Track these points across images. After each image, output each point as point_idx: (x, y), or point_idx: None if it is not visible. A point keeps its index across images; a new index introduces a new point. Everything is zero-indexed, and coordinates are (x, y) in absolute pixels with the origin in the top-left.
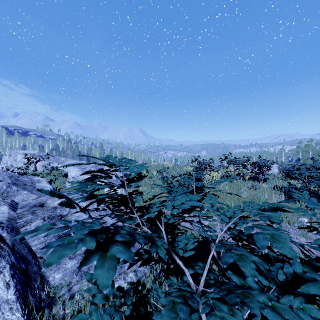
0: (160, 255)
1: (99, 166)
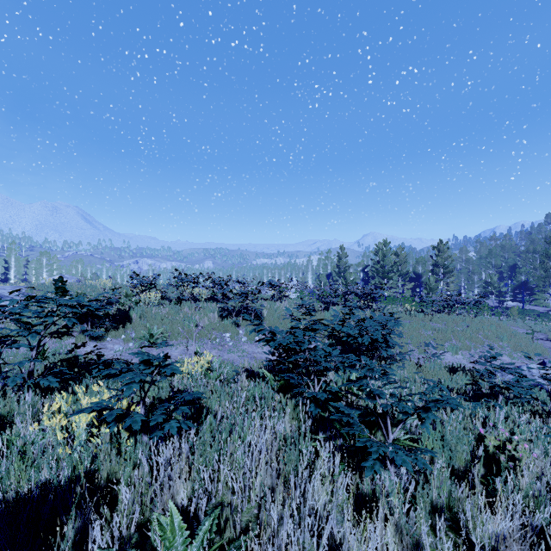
0: None
1: None
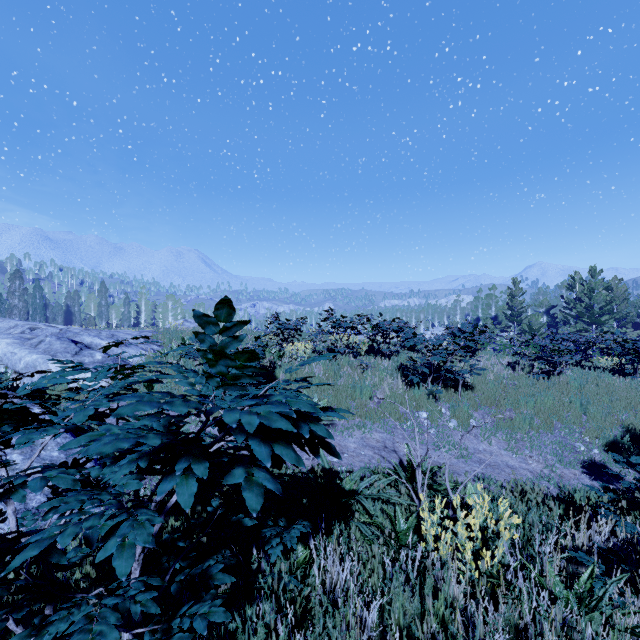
0: None
1: (68, 333)
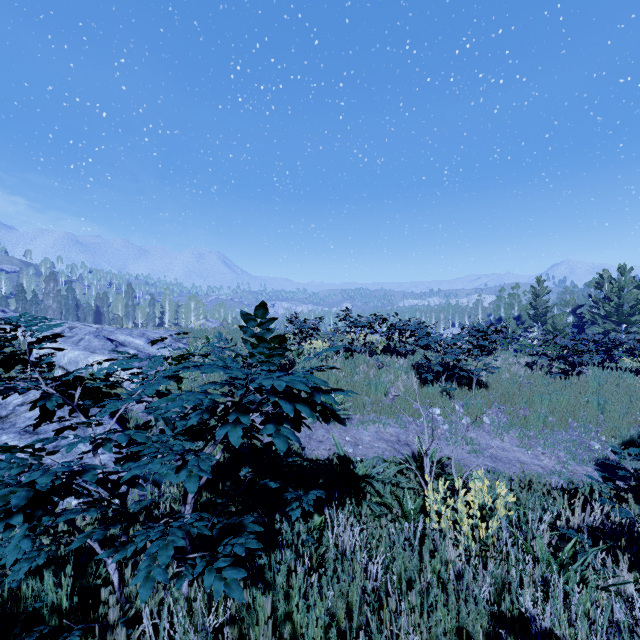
0: (48, 406)
1: (104, 332)
